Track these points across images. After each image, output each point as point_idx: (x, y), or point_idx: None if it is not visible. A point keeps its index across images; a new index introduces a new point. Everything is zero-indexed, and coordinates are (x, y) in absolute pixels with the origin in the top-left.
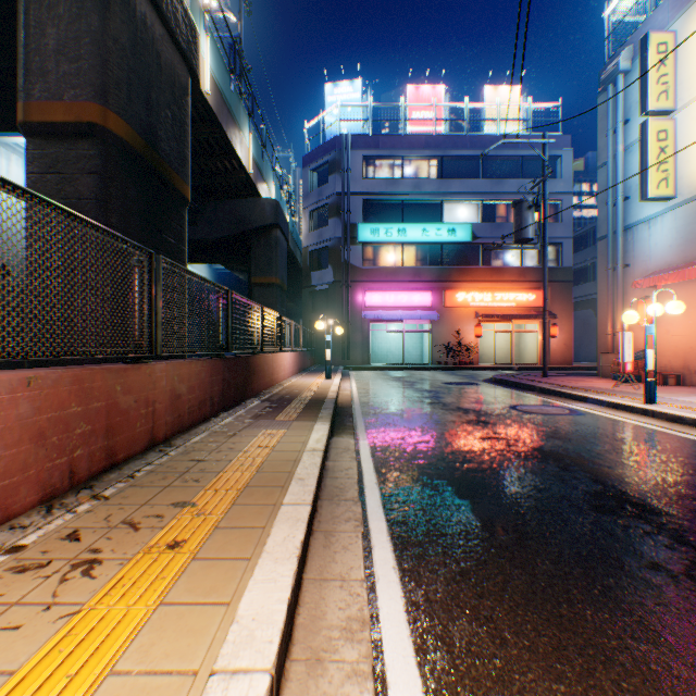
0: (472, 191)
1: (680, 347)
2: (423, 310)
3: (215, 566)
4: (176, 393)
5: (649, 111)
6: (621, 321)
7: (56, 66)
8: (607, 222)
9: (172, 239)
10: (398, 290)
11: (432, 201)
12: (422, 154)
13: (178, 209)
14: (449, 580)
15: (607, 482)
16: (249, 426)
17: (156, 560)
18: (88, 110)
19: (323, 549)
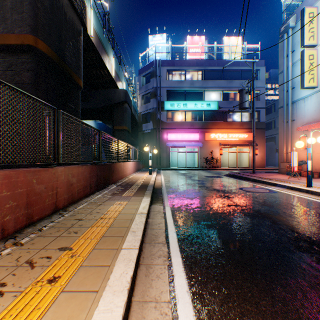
0: (218, 86)
1: (319, 159)
2: (195, 142)
3: (75, 297)
4: (70, 182)
5: (305, 45)
6: (290, 147)
7: (11, 16)
8: (283, 99)
9: (72, 106)
10: (183, 133)
11: (199, 91)
12: (194, 69)
13: (76, 91)
14: (222, 301)
15: (299, 231)
16: (109, 199)
17: (37, 293)
18: (27, 38)
19: (145, 278)
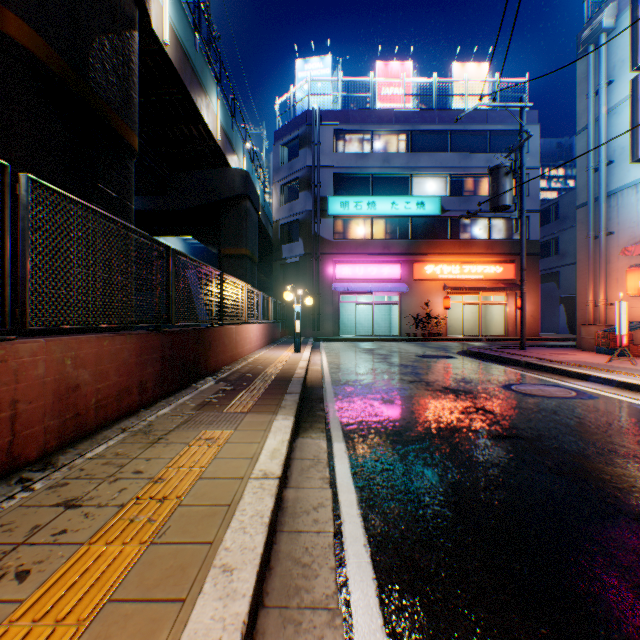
0: (441, 165)
1: None
2: (392, 282)
3: None
4: (69, 383)
5: None
6: (604, 291)
7: None
8: (588, 188)
9: (111, 192)
10: (368, 263)
11: (401, 175)
12: (391, 129)
13: (121, 158)
14: None
15: None
16: (185, 424)
17: None
18: None
19: None
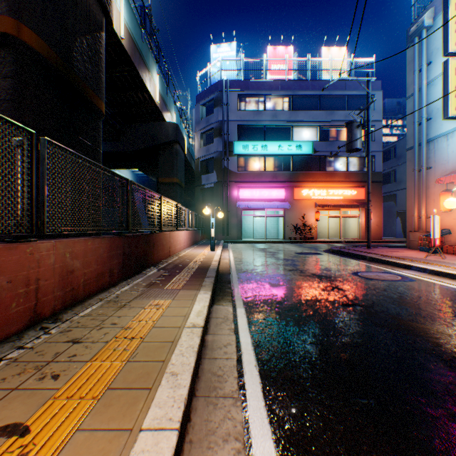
0: (313, 119)
1: None
2: (279, 201)
3: None
4: (68, 268)
5: (450, 52)
6: (425, 208)
7: None
8: (414, 136)
9: (87, 141)
10: (262, 188)
11: (285, 126)
12: (278, 94)
13: (94, 118)
14: None
15: None
16: (140, 296)
17: None
18: (3, 22)
19: None
